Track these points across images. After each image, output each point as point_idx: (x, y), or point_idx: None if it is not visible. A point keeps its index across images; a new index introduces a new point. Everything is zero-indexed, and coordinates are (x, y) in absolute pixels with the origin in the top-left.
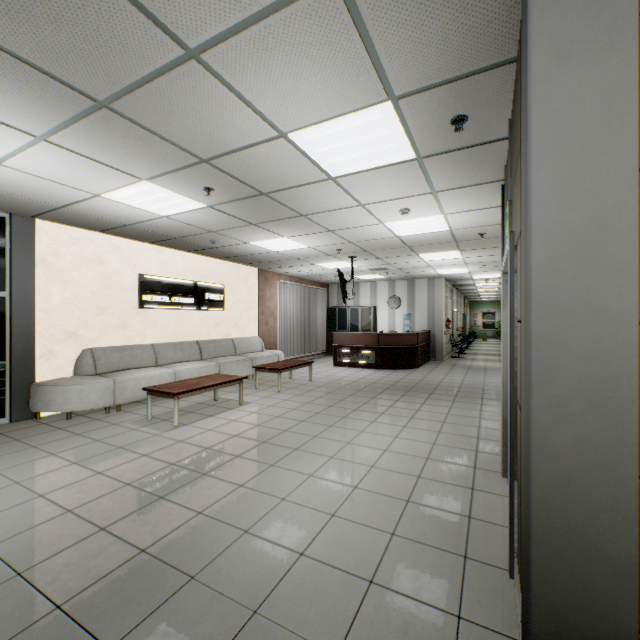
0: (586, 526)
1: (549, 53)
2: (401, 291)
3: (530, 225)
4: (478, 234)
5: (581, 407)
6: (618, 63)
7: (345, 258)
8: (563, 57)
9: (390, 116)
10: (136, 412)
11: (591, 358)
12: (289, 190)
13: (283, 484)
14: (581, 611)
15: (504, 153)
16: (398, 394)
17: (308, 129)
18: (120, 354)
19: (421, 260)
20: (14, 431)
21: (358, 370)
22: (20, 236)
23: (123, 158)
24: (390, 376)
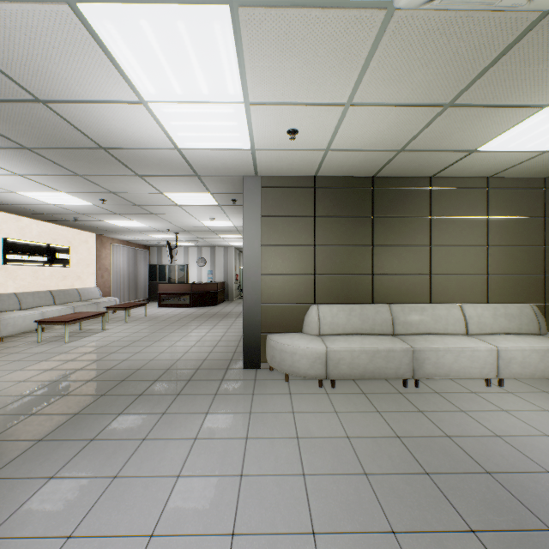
0: (253, 315)
1: (247, 219)
2: (206, 254)
3: (244, 254)
4: None
5: (252, 291)
6: (258, 225)
7: (171, 233)
8: (249, 220)
9: (209, 196)
10: (20, 341)
11: (254, 281)
12: (153, 205)
13: (159, 349)
14: (252, 332)
15: None
16: (207, 317)
17: (174, 193)
18: None
19: (220, 237)
20: None
21: (178, 308)
22: None
23: (63, 186)
24: (201, 310)
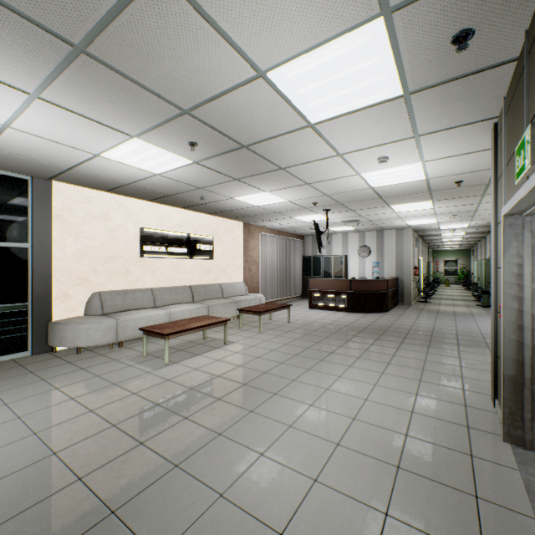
0: None
1: None
2: (370, 241)
3: None
4: (455, 182)
5: None
6: None
7: (320, 211)
8: None
9: (380, 38)
10: (135, 348)
11: None
12: (268, 141)
13: (262, 435)
14: None
15: (507, 81)
16: (372, 337)
17: (288, 64)
18: (123, 297)
19: (392, 211)
20: (32, 363)
21: (331, 313)
22: (40, 195)
23: (111, 113)
24: (362, 319)
